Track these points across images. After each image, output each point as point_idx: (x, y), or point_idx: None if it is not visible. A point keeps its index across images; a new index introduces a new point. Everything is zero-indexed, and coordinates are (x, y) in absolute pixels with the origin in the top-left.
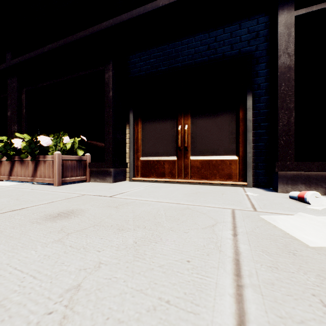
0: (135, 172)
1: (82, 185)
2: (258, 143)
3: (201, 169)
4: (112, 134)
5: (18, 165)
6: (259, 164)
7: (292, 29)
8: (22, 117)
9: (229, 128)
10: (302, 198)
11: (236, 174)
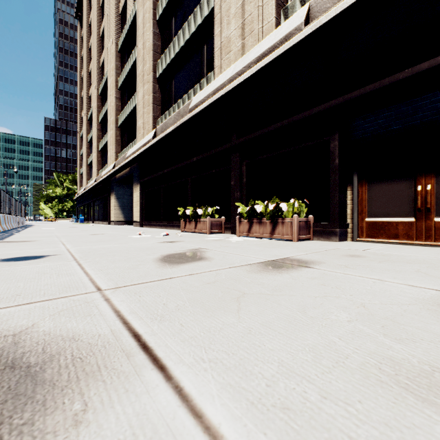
0: (358, 233)
1: (314, 242)
2: None
3: None
4: (338, 197)
5: (256, 225)
6: None
7: None
8: (242, 185)
9: None
10: None
11: None
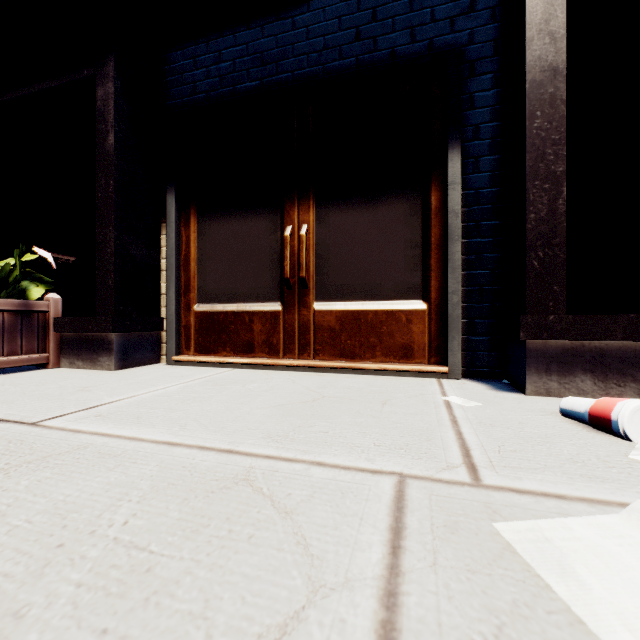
0: (182, 341)
1: (20, 378)
2: (475, 271)
3: (340, 334)
4: (116, 243)
5: None
6: (477, 322)
7: None
8: None
9: (406, 232)
10: (604, 421)
11: (422, 346)
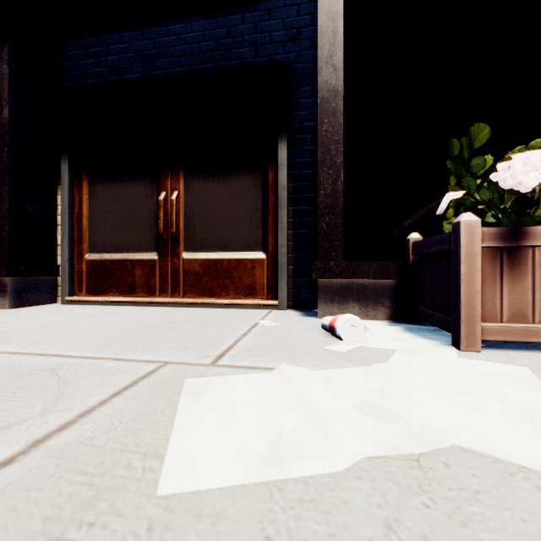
0: (75, 285)
1: None
2: (299, 230)
3: (203, 277)
4: (10, 201)
5: None
6: (301, 268)
7: (339, 23)
8: None
9: (251, 200)
10: (333, 329)
11: (262, 286)
